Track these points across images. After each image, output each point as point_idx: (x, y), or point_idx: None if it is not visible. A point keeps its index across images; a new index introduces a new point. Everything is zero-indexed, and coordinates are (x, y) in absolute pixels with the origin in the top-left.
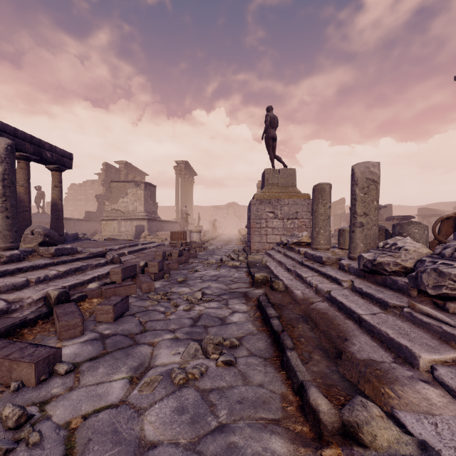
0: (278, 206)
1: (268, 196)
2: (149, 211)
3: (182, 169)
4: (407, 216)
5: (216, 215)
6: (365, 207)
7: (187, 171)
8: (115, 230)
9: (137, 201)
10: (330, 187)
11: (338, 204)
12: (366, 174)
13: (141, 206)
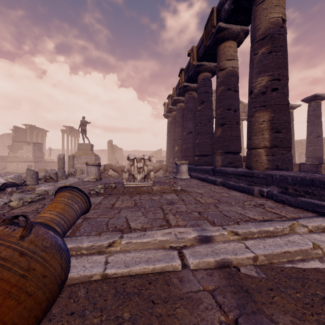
0: (80, 159)
1: (77, 154)
2: (37, 157)
3: (67, 130)
4: (161, 161)
5: (101, 156)
6: (59, 164)
7: (72, 131)
8: (15, 167)
9: (29, 152)
10: (73, 156)
11: (158, 152)
12: (59, 157)
13: (31, 155)
